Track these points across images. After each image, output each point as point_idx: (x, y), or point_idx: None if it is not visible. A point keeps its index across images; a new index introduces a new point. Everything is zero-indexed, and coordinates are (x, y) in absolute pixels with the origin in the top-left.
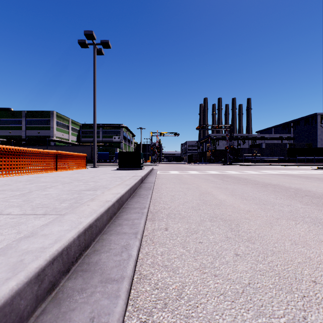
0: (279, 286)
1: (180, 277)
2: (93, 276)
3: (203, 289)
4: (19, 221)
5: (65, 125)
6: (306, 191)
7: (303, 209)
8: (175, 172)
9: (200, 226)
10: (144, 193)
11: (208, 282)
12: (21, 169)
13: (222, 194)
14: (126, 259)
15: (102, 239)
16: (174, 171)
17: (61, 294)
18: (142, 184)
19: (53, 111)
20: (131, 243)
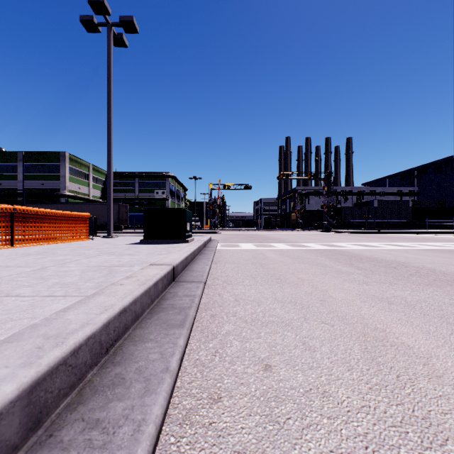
0: None
1: None
2: None
3: None
4: None
5: (84, 174)
6: None
7: None
8: (250, 246)
9: None
10: (146, 356)
11: None
12: None
13: (444, 345)
14: None
15: None
16: (247, 243)
17: None
18: (169, 291)
19: (65, 152)
20: None
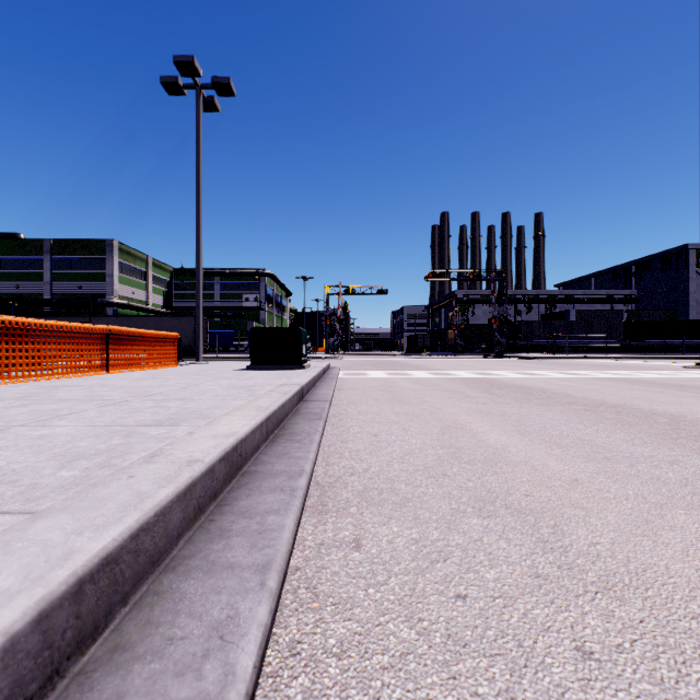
0: None
1: None
2: None
3: None
4: None
5: (139, 272)
6: (696, 421)
7: None
8: (380, 374)
9: (452, 532)
10: (303, 428)
11: None
12: (19, 369)
13: (496, 429)
14: (212, 696)
15: (155, 596)
16: (378, 372)
17: None
18: (301, 406)
19: (112, 241)
20: (245, 612)
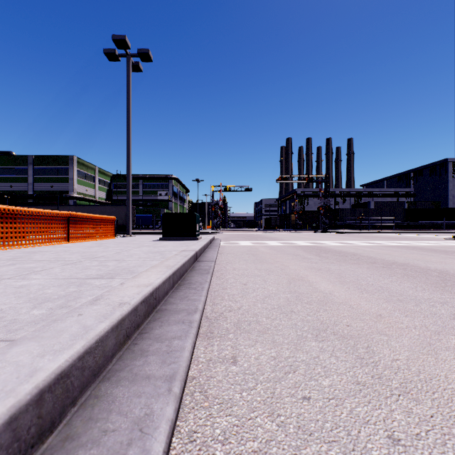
0: None
1: None
2: None
3: None
4: None
5: (90, 176)
6: None
7: None
8: (247, 243)
9: (298, 352)
10: (197, 279)
11: None
12: (10, 240)
13: (325, 280)
14: None
15: (95, 399)
16: (246, 242)
17: None
18: (196, 264)
19: (73, 156)
20: (157, 411)
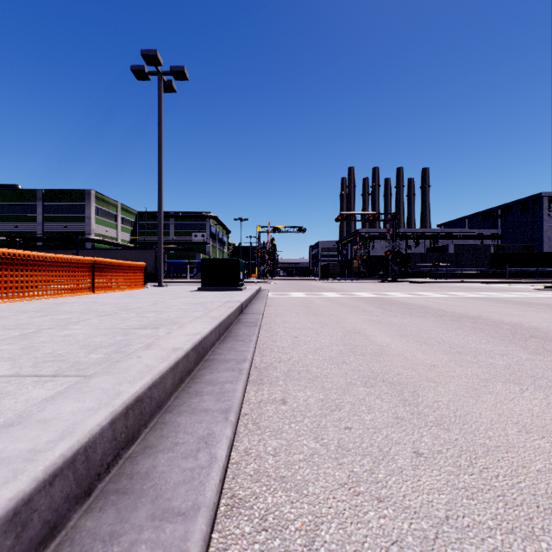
0: (508, 525)
1: (310, 503)
2: (137, 504)
3: (357, 530)
4: (4, 390)
5: (111, 215)
6: (530, 328)
7: (531, 362)
8: (300, 294)
9: (345, 395)
10: (244, 332)
11: (366, 515)
12: (31, 290)
13: (383, 333)
14: (205, 466)
15: (163, 424)
16: (298, 292)
17: (68, 547)
18: (242, 317)
19: (90, 190)
20: (218, 431)
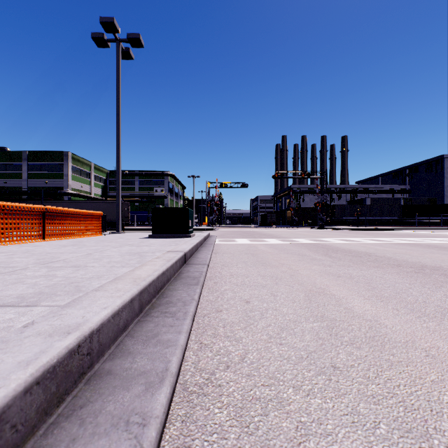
0: None
1: None
2: None
3: None
4: None
5: (85, 173)
6: None
7: None
8: (245, 240)
9: None
10: (180, 295)
11: None
12: None
13: (355, 294)
14: None
15: None
16: (243, 239)
17: None
18: (184, 269)
19: (67, 152)
20: None
